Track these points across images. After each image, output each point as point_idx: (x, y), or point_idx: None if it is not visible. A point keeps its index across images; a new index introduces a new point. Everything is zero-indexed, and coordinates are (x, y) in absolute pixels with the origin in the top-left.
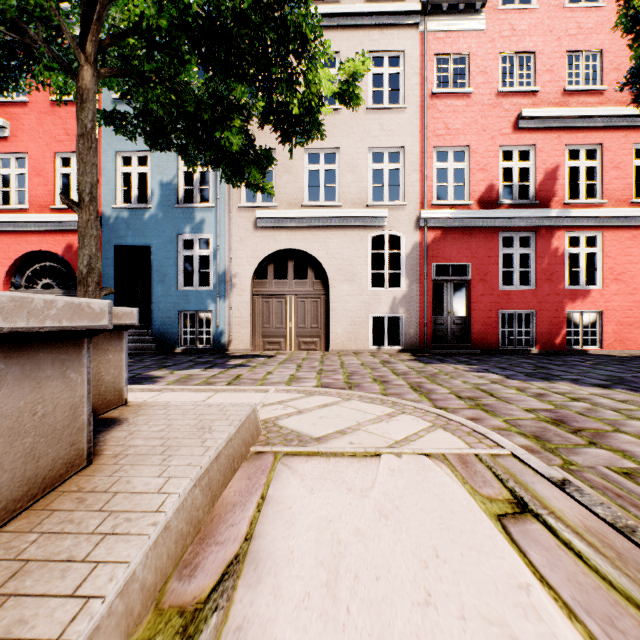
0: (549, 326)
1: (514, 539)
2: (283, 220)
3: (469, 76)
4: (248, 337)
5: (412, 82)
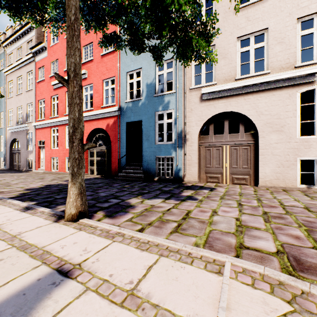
0: None
1: None
2: (220, 92)
3: None
4: (196, 173)
5: None
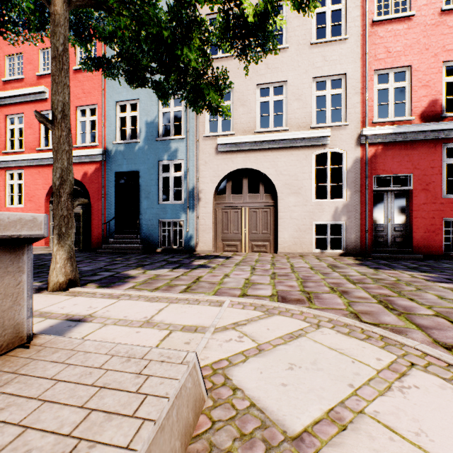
0: None
1: None
2: (239, 145)
3: (410, 0)
4: (211, 241)
5: (353, 15)
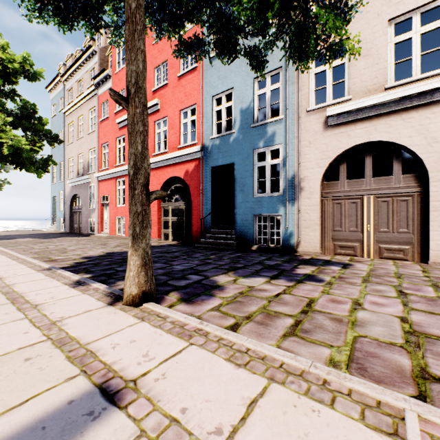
0: None
1: None
2: (358, 112)
3: None
4: (317, 240)
5: None
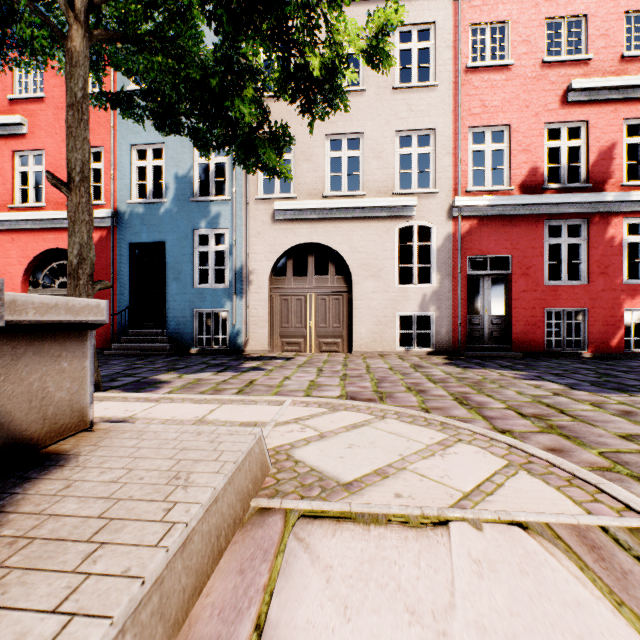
0: (604, 326)
1: None
2: (303, 212)
3: (509, 46)
4: (265, 337)
5: (444, 57)
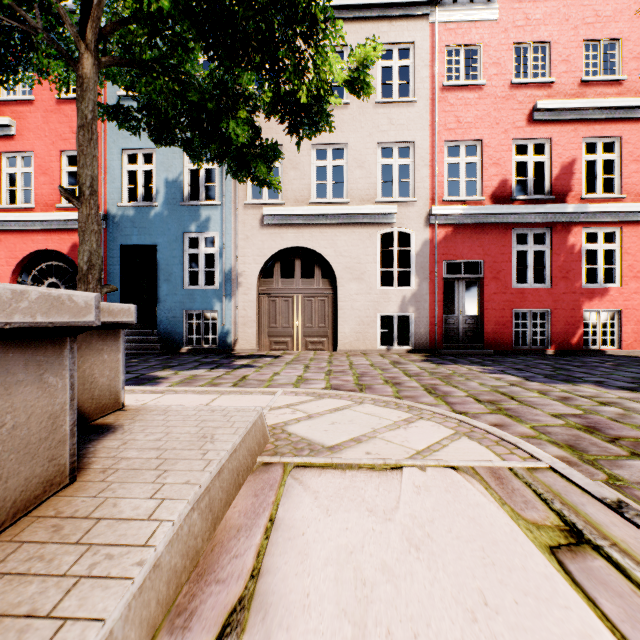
0: (565, 326)
1: (576, 581)
2: (290, 217)
3: (481, 68)
4: (254, 337)
5: (422, 75)
